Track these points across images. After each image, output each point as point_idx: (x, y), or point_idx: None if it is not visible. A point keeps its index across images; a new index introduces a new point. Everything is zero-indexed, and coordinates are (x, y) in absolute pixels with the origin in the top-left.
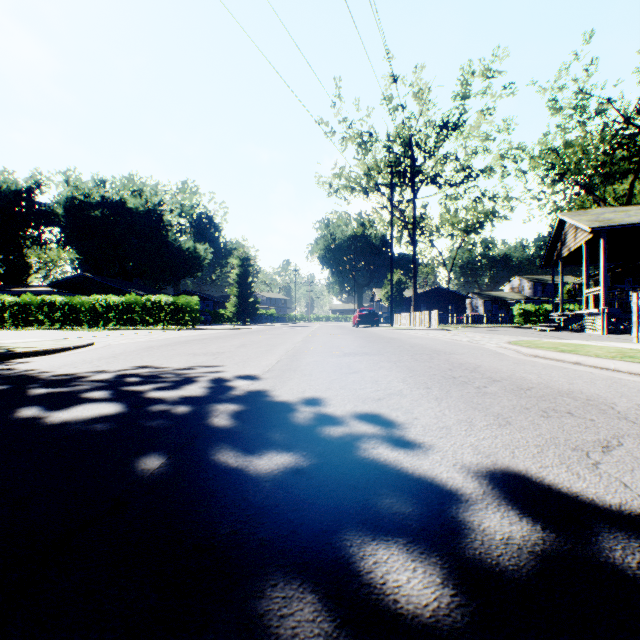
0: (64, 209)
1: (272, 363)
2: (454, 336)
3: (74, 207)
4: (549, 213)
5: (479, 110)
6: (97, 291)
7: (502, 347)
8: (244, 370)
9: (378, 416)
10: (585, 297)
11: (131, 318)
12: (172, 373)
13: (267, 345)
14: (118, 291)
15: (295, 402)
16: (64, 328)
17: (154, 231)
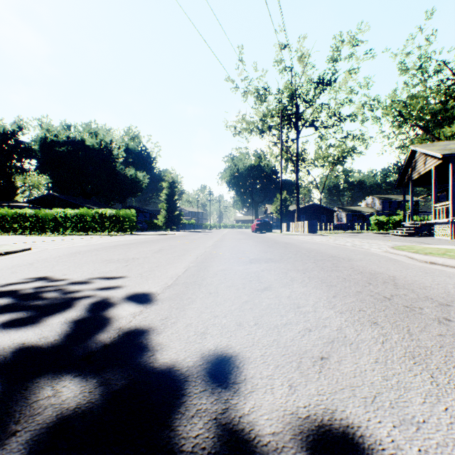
0: (39, 146)
1: (178, 273)
2: (336, 241)
3: (46, 144)
4: (397, 148)
5: (346, 70)
6: (62, 206)
7: (389, 252)
8: (144, 284)
9: (356, 446)
10: (434, 210)
11: (83, 226)
12: (59, 290)
13: (181, 250)
14: (78, 206)
15: (185, 370)
16: (32, 234)
17: (106, 162)
